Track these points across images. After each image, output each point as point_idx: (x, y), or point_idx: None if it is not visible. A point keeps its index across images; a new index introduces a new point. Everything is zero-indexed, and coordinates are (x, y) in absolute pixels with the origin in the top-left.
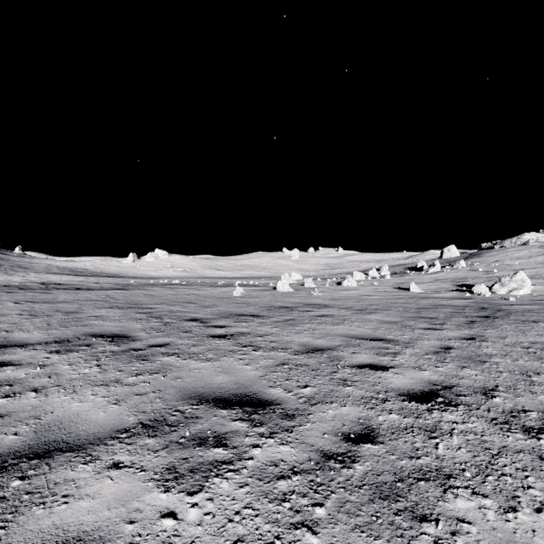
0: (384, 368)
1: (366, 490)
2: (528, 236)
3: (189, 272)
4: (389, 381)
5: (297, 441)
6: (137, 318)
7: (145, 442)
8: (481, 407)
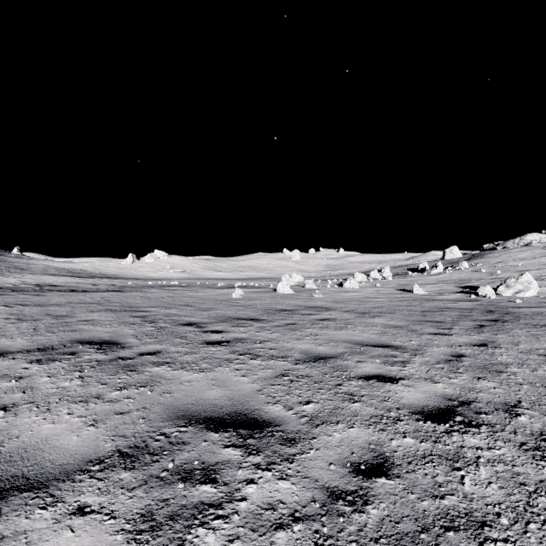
0: (393, 380)
1: (384, 544)
2: (531, 237)
3: (188, 273)
4: (400, 395)
5: (298, 474)
6: (130, 322)
7: (120, 477)
8: (506, 428)
